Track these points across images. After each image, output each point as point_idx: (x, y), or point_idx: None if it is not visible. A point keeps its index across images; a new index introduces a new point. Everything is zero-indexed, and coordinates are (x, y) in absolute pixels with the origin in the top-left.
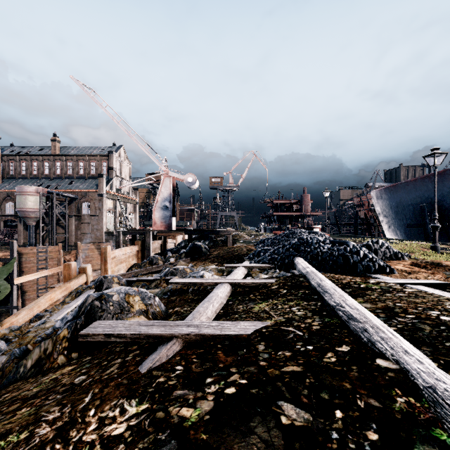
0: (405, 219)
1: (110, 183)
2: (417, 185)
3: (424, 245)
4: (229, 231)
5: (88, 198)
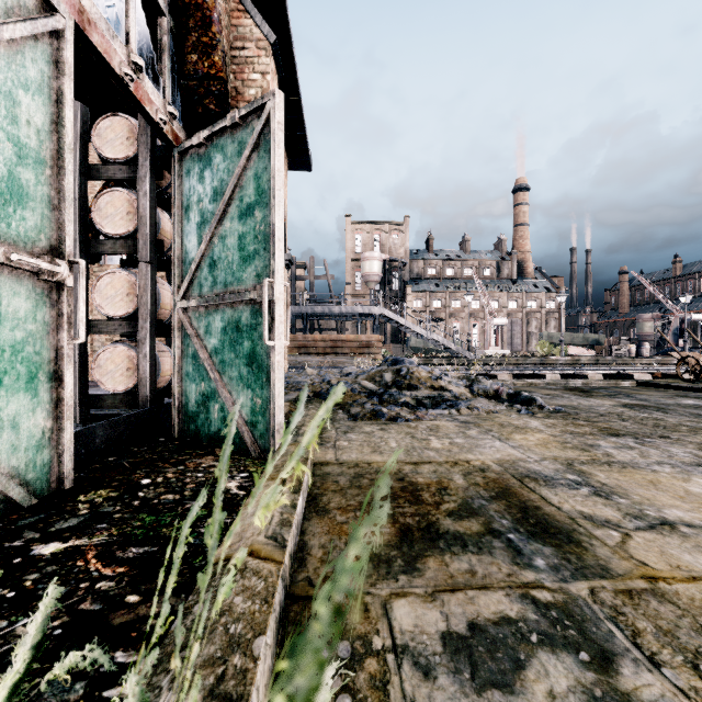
0: None
1: None
2: None
3: None
4: None
5: None
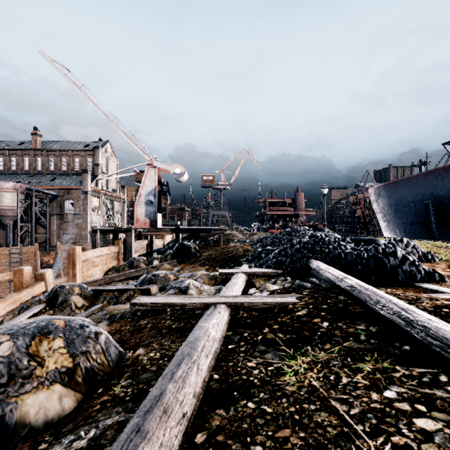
0: (405, 217)
1: (95, 180)
2: (419, 181)
3: (439, 244)
4: (222, 229)
5: (72, 196)
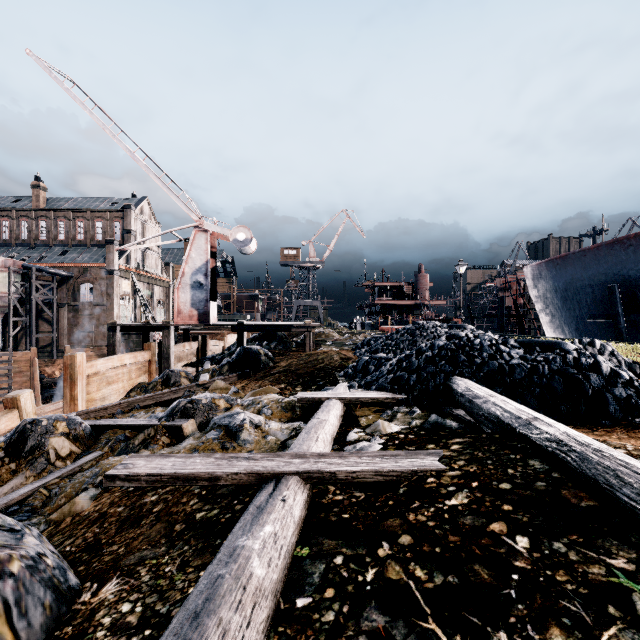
0: (578, 309)
1: (125, 255)
2: (600, 255)
3: (637, 349)
4: (309, 326)
5: (91, 277)
